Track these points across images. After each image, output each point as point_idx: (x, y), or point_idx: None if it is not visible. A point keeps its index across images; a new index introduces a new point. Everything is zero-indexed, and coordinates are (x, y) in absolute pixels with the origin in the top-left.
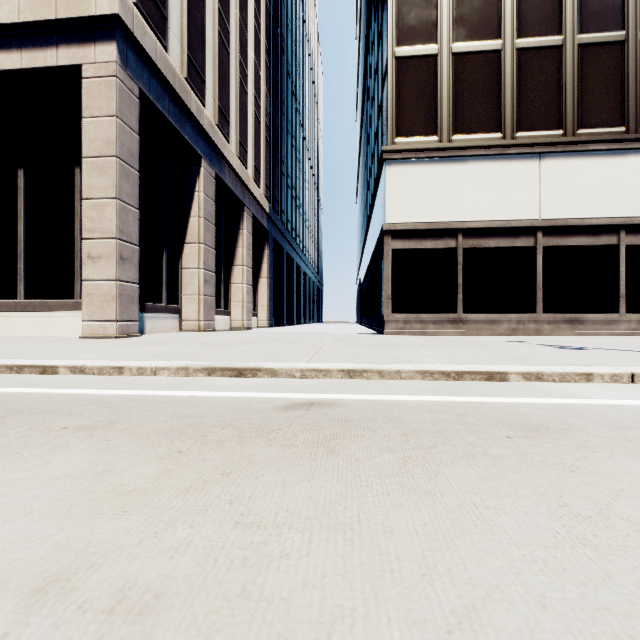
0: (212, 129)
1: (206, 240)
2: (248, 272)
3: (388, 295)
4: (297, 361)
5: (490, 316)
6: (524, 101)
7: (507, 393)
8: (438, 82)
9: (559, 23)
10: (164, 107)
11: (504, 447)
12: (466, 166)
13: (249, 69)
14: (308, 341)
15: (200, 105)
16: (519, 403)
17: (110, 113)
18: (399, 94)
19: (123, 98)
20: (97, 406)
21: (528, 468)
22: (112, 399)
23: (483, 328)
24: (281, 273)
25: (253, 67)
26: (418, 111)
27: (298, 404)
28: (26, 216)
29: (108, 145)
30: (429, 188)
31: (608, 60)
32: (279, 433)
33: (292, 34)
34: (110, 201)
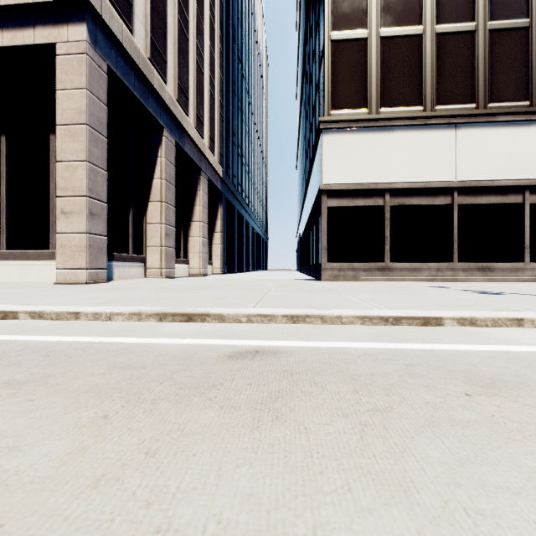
0: (173, 103)
1: (167, 199)
2: (204, 227)
3: (325, 246)
4: (244, 306)
5: (413, 264)
6: (442, 79)
7: (447, 339)
8: (368, 62)
9: (472, 11)
10: (130, 82)
11: (468, 409)
12: (392, 135)
13: (205, 53)
14: (255, 286)
15: (162, 82)
16: (463, 351)
17: (81, 86)
18: (334, 72)
19: (93, 73)
20: (39, 355)
21: (507, 441)
22: (58, 347)
23: (407, 275)
24: (233, 228)
25: (208, 52)
26: (351, 87)
27: (243, 352)
28: (8, 177)
29: (79, 114)
30: (360, 154)
31: (514, 43)
32: (220, 390)
33: (242, 26)
34: (81, 163)
